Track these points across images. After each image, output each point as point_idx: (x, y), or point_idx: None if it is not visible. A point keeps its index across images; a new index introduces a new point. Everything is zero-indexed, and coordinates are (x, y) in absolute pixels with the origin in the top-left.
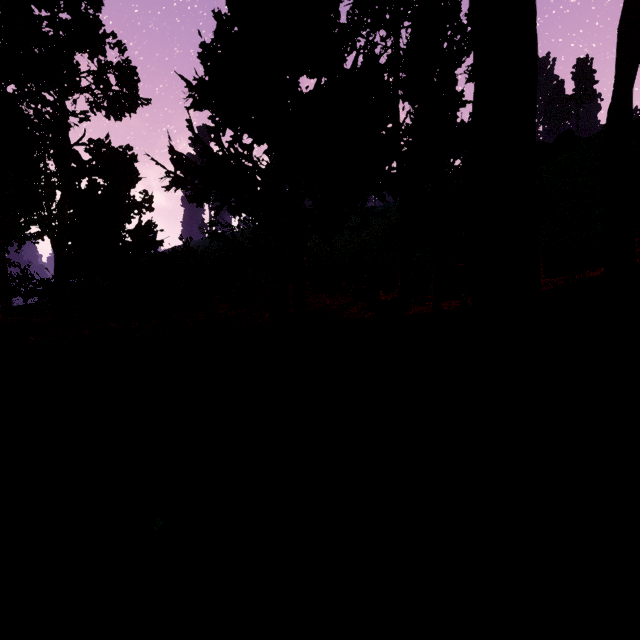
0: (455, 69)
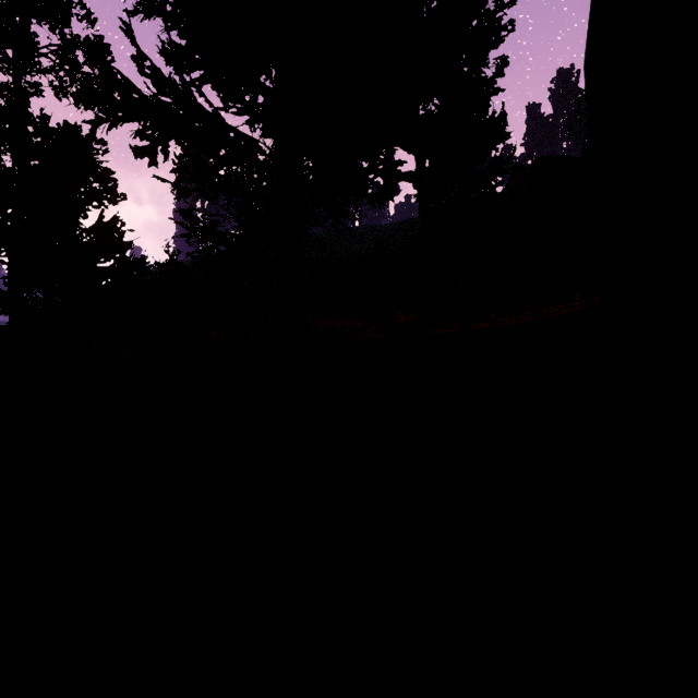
0: (487, 49)
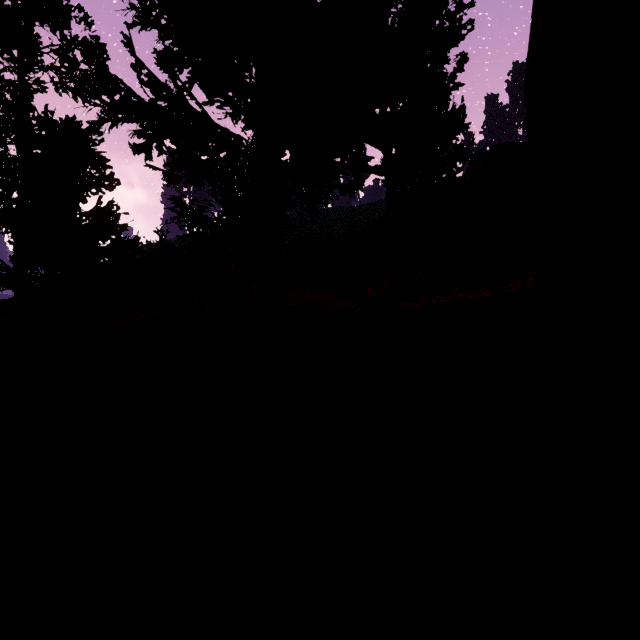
0: (447, 48)
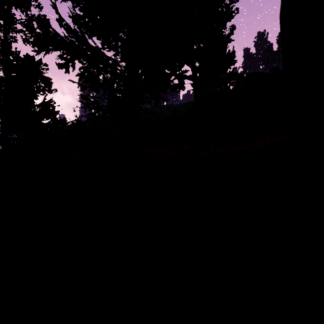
0: (225, 21)
